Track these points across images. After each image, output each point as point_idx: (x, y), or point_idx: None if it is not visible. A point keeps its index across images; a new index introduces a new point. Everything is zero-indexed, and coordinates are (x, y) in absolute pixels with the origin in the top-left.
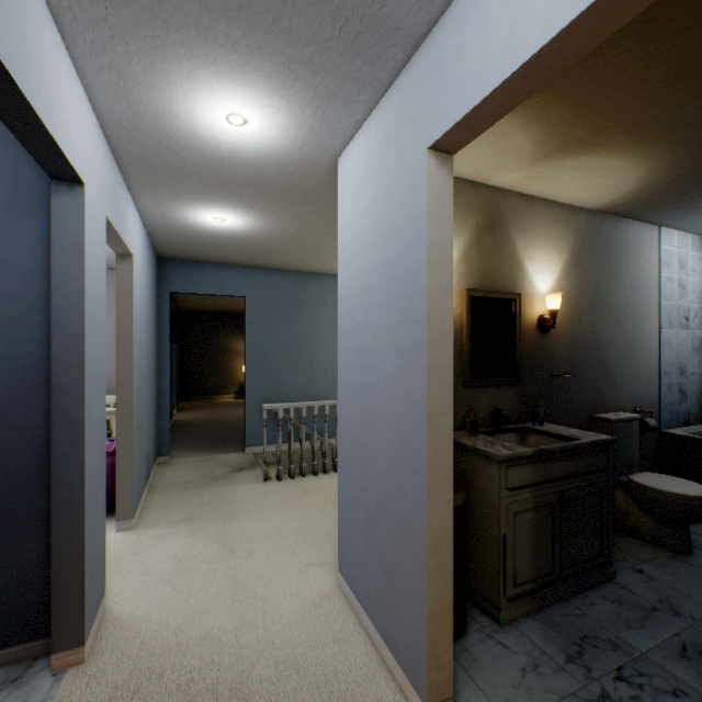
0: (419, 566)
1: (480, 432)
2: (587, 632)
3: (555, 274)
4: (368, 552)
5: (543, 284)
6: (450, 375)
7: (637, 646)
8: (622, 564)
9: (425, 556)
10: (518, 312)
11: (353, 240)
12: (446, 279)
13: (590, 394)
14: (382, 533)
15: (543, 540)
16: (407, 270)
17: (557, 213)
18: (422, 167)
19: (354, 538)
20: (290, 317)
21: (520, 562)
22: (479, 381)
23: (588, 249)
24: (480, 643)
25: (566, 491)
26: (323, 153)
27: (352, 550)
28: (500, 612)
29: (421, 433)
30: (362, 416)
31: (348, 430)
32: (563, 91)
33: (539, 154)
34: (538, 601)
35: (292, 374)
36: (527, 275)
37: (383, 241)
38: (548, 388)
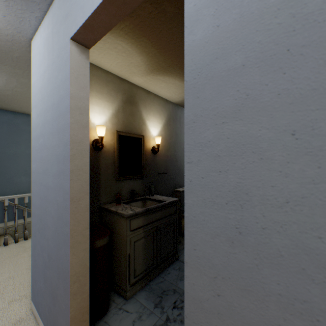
0: (67, 292)
1: (124, 202)
2: (165, 288)
3: (160, 128)
4: (44, 286)
5: (154, 132)
6: (87, 175)
7: (183, 288)
8: (182, 251)
9: (69, 286)
10: (143, 144)
11: (38, 92)
12: (85, 119)
13: (174, 180)
14: (51, 274)
15: (149, 250)
16: (61, 112)
17: (160, 101)
18: (68, 50)
19: (39, 278)
20: (21, 141)
21: (138, 264)
22: (124, 177)
23: (173, 119)
24: (115, 315)
25: (159, 226)
26: (17, 33)
27: (38, 286)
28: (127, 293)
29: (67, 211)
30: (42, 202)
31: (36, 211)
32: (152, 39)
33: (148, 70)
34: (146, 280)
35: (23, 177)
36: (147, 127)
37: (51, 94)
38: (157, 179)
